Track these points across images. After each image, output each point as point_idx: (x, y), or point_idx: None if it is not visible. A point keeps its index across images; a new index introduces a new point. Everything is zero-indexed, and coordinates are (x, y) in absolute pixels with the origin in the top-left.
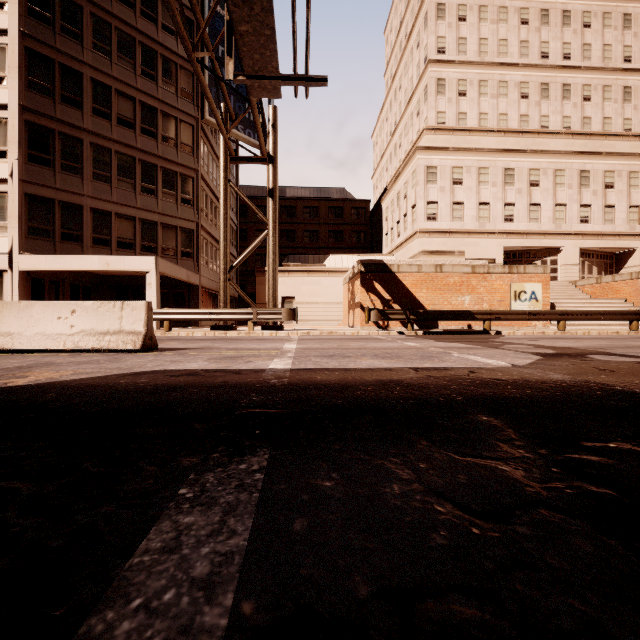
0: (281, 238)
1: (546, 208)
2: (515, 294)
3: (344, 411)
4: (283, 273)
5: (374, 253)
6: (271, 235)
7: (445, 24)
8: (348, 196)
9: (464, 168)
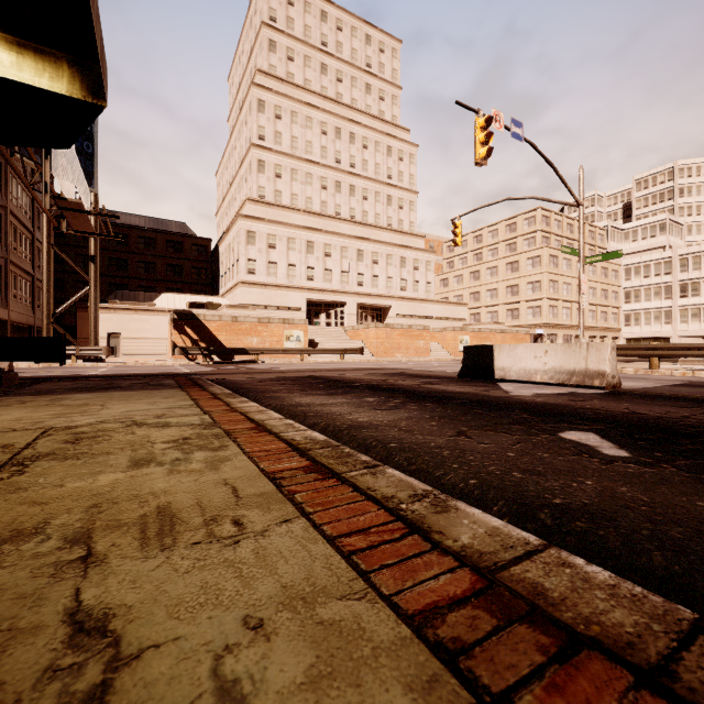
0: (110, 266)
1: (336, 273)
2: (287, 337)
3: (106, 377)
4: (109, 310)
5: (214, 290)
6: (93, 291)
7: (265, 117)
8: (189, 232)
9: (277, 236)
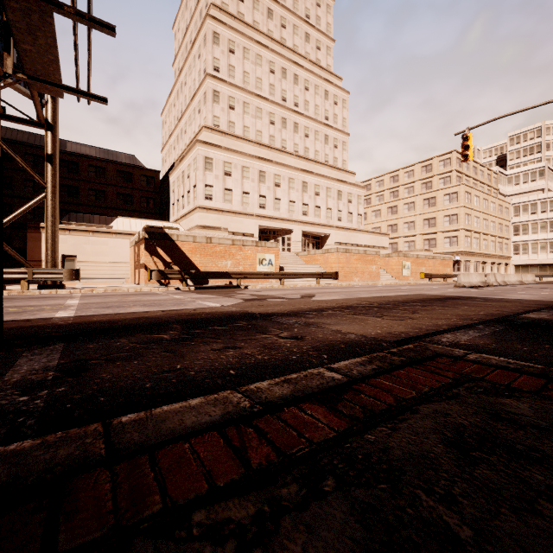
0: (60, 192)
1: (284, 202)
2: (260, 260)
3: (107, 330)
4: (63, 231)
5: (163, 219)
6: (50, 198)
7: (220, 50)
8: (138, 163)
9: (233, 164)
